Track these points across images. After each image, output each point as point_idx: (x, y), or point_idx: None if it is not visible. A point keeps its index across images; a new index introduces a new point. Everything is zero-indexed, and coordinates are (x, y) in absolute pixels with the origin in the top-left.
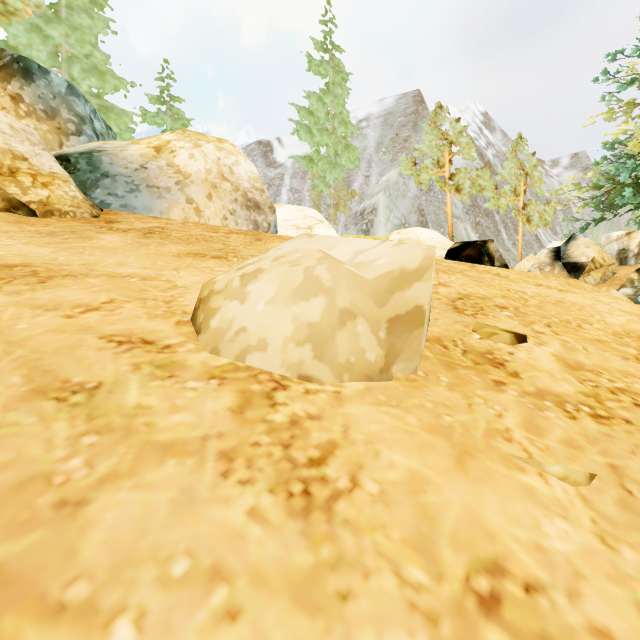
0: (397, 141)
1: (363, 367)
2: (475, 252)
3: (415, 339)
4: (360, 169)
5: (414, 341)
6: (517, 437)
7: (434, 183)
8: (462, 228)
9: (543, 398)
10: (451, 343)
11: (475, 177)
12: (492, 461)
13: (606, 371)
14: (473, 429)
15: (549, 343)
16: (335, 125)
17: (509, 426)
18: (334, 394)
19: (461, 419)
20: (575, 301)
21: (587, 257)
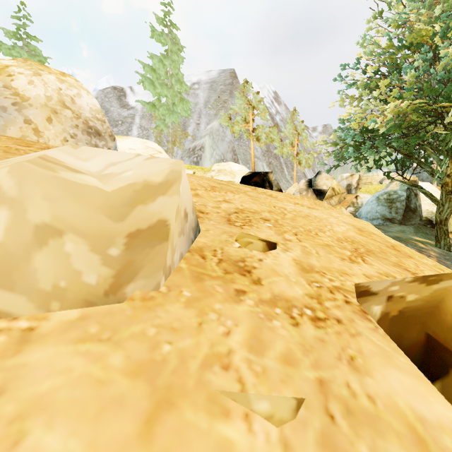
0: (219, 102)
1: (80, 291)
2: (260, 179)
3: (157, 254)
4: (193, 118)
5: (156, 256)
6: (237, 361)
7: (243, 133)
8: (261, 165)
9: (275, 305)
10: (211, 253)
11: (268, 132)
12: (195, 409)
13: (329, 271)
14: (191, 359)
15: (293, 249)
16: (173, 82)
17: (233, 346)
18: (22, 333)
19: (182, 346)
20: (317, 215)
21: (327, 186)
